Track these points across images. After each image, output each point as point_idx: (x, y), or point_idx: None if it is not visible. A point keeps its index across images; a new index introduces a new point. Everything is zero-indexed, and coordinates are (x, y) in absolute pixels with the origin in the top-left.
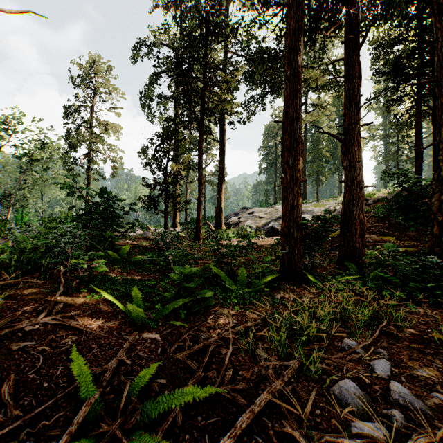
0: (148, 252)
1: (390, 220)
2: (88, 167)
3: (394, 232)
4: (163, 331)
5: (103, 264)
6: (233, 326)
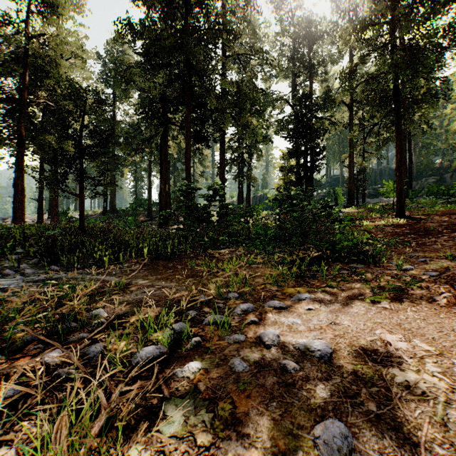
0: None
1: None
2: None
3: None
4: None
5: None
6: None
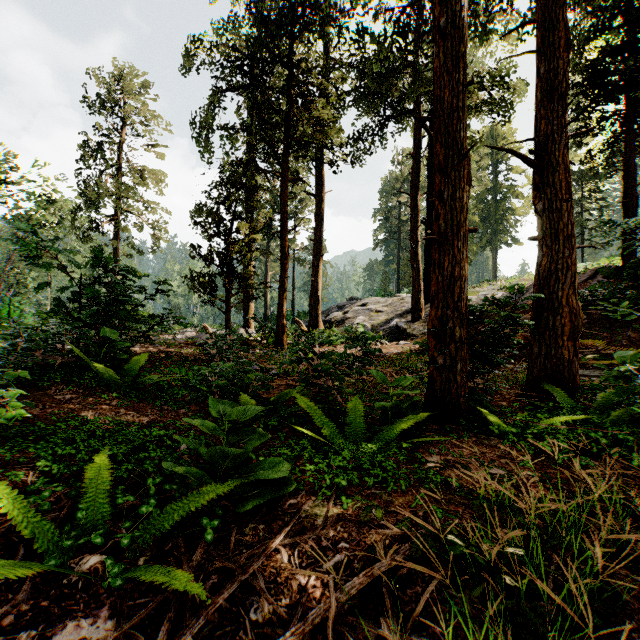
0: (189, 367)
1: (589, 313)
2: (115, 236)
3: (600, 333)
4: (137, 598)
5: (13, 399)
6: (338, 561)
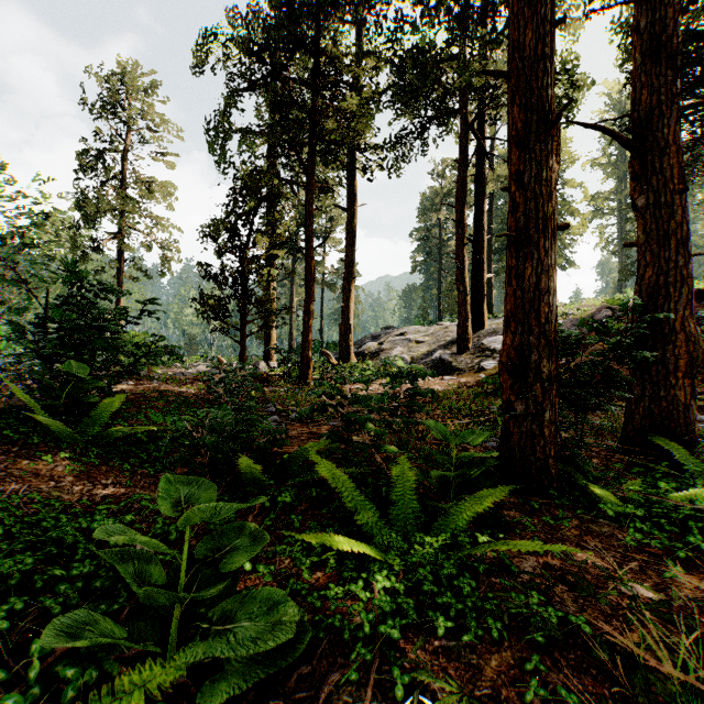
0: (186, 410)
1: None
2: (119, 257)
3: None
4: None
5: None
6: None
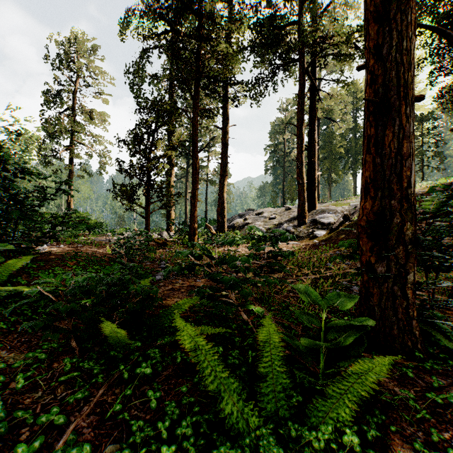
0: (93, 267)
1: None
2: (70, 162)
3: None
4: None
5: None
6: None
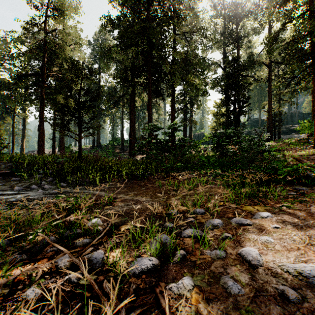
0: None
1: None
2: None
3: None
4: None
5: None
6: None
